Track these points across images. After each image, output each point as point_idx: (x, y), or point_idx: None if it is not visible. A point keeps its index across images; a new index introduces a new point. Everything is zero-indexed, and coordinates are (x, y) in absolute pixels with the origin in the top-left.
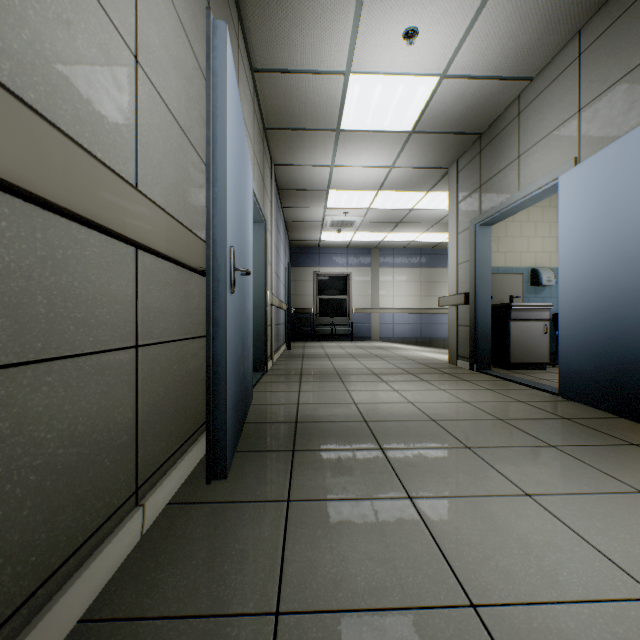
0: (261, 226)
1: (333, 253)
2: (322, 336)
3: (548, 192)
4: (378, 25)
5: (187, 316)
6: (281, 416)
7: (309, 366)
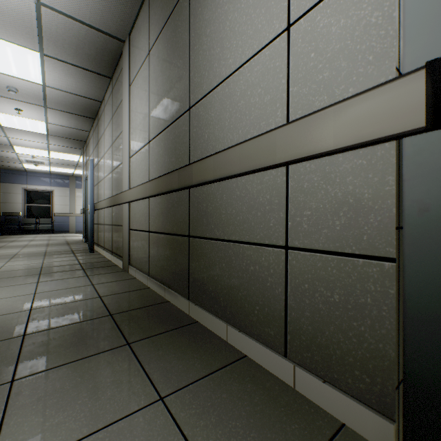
0: None
1: (39, 176)
2: (29, 231)
3: None
4: (0, 104)
5: None
6: None
7: None
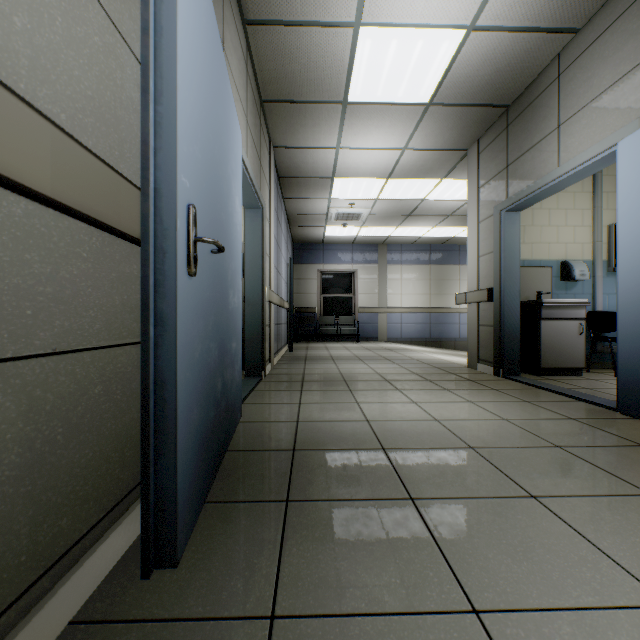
0: (257, 213)
1: (338, 249)
2: (326, 336)
3: (598, 165)
4: None
5: (126, 310)
6: (275, 440)
7: (312, 370)
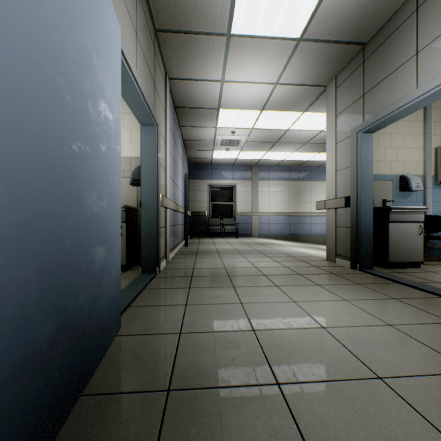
0: (152, 129)
1: (222, 169)
2: (214, 233)
3: None
4: None
5: None
6: (149, 370)
7: (201, 265)
